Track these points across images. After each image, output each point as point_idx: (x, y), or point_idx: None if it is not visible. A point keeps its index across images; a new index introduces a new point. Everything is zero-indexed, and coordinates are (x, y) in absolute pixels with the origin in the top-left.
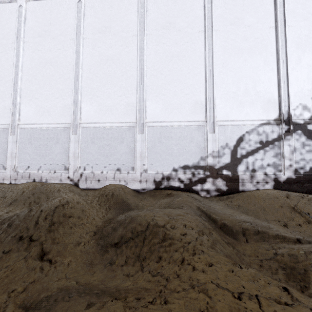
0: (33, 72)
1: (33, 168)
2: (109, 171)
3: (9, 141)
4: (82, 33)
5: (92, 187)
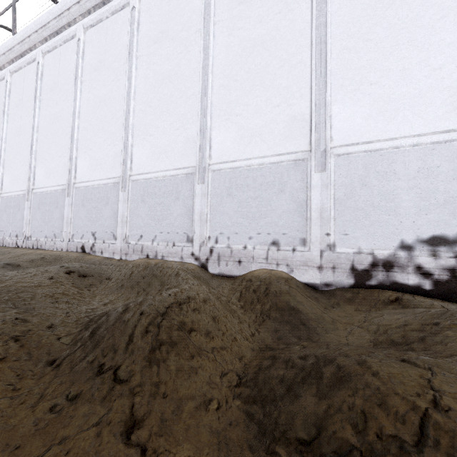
0: (148, 97)
1: (147, 238)
2: (257, 246)
3: (120, 200)
4: (212, 14)
5: (229, 273)
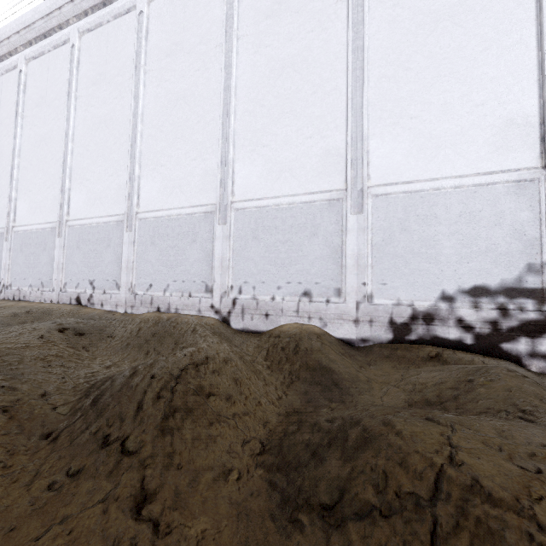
0: (158, 120)
1: (158, 288)
2: (287, 297)
3: (125, 242)
4: (235, 28)
5: (255, 328)
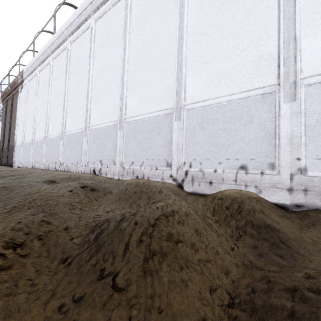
0: (137, 60)
1: (137, 164)
2: (226, 170)
3: (118, 137)
4: None
5: (201, 191)
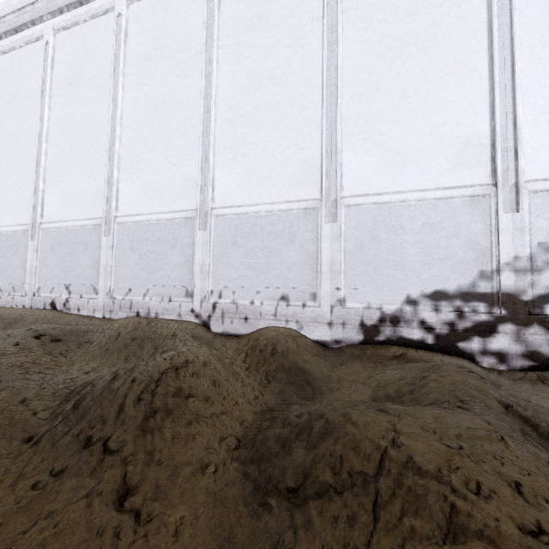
0: (138, 124)
1: (137, 292)
2: (265, 301)
3: (103, 246)
4: (215, 37)
5: (234, 331)
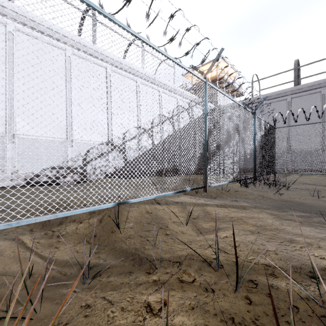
0: None
1: None
2: None
3: None
4: None
5: None
